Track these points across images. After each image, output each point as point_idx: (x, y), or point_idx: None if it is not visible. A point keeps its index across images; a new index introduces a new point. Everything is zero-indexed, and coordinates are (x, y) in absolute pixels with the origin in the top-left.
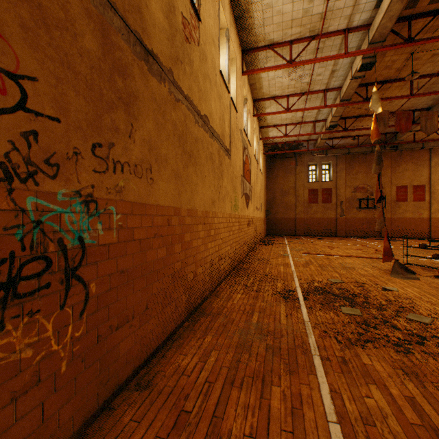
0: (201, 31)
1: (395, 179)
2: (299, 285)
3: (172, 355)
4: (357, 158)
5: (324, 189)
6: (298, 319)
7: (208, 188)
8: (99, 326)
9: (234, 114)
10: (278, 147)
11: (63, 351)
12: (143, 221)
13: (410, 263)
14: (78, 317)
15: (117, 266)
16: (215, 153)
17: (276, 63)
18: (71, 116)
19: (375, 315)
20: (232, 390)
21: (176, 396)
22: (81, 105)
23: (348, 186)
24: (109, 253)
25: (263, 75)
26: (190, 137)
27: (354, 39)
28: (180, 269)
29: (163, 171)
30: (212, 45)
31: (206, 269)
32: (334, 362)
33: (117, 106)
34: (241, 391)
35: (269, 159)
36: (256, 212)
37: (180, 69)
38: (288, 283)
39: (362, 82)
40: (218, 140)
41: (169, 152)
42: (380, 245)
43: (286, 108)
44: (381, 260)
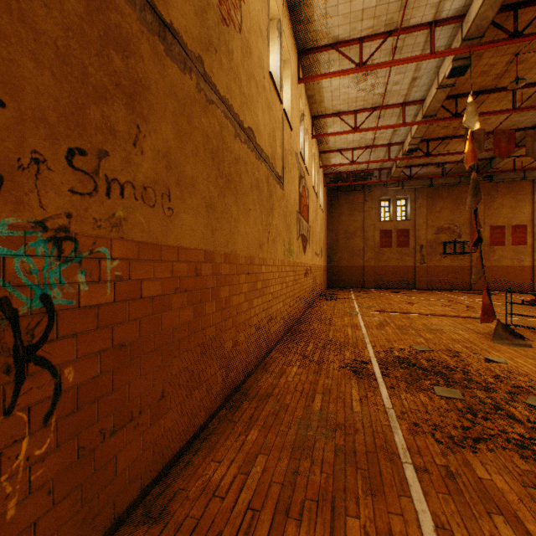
0: (244, 14)
1: (489, 217)
2: (374, 355)
3: (200, 463)
4: (440, 191)
5: (400, 230)
6: (376, 405)
7: (254, 226)
8: (81, 434)
9: (287, 132)
10: (343, 177)
11: (10, 483)
12: (156, 270)
13: (516, 325)
14: (41, 425)
15: (113, 338)
16: (262, 180)
17: (341, 68)
18: (27, 99)
19: (482, 399)
20: (287, 525)
21: (202, 535)
22: (47, 85)
23: (429, 227)
24: (98, 319)
25: (325, 84)
26: (228, 155)
27: (442, 35)
28: (213, 337)
29: (188, 198)
30: (259, 36)
31: (251, 335)
32: (435, 475)
33: (113, 96)
34: (300, 526)
35: (331, 193)
36: (315, 259)
37: (213, 59)
38: (359, 352)
39: (451, 93)
40: (267, 164)
41: (197, 173)
42: (471, 300)
43: (353, 127)
44: (476, 320)
